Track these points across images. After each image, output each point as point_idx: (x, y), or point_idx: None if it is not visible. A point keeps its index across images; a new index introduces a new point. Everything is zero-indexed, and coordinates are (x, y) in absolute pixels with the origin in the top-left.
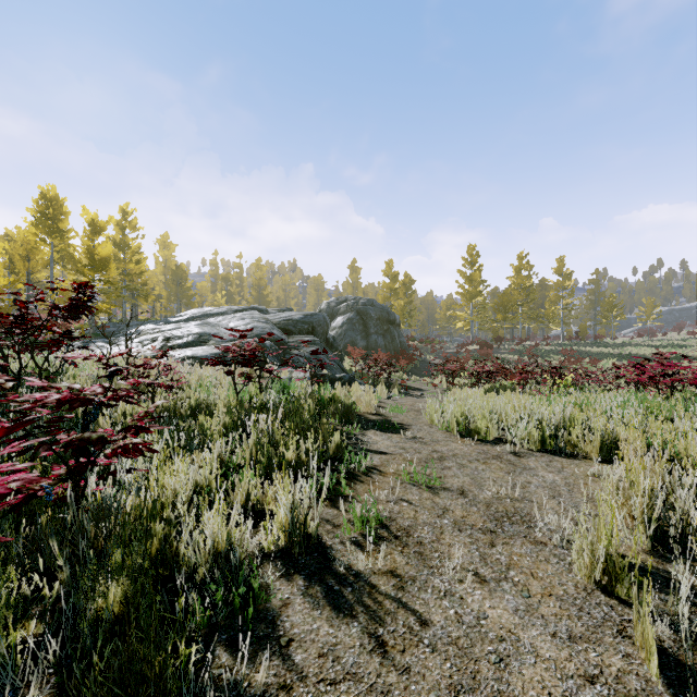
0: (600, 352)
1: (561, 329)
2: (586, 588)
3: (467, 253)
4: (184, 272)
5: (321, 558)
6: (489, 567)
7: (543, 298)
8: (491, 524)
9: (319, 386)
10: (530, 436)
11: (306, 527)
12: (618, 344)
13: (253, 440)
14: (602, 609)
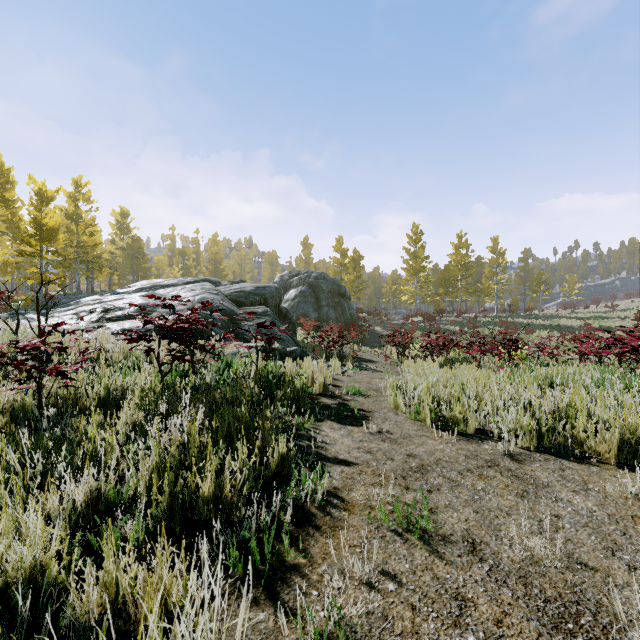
0: (532, 323)
1: (495, 302)
2: None
3: (412, 231)
4: (140, 246)
5: None
6: None
7: (479, 274)
8: None
9: (266, 363)
10: (519, 427)
11: None
12: (547, 316)
13: (154, 460)
14: None
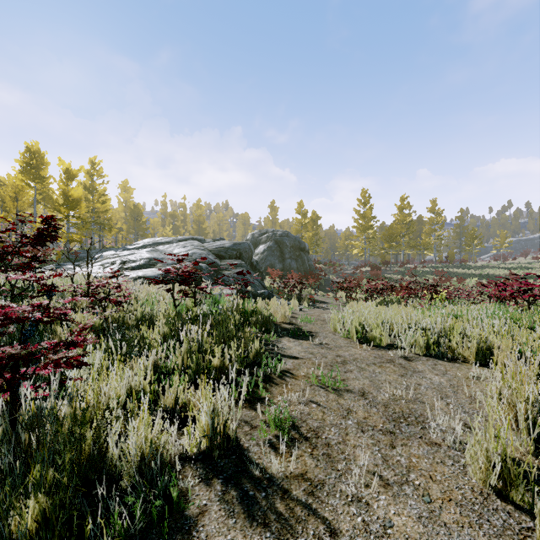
0: (465, 273)
1: (434, 255)
2: (482, 492)
3: (361, 195)
4: (140, 210)
5: (239, 460)
6: (391, 470)
7: (420, 231)
8: (390, 425)
9: (244, 300)
10: (417, 342)
11: (225, 431)
12: (478, 267)
13: (184, 348)
14: (500, 515)
